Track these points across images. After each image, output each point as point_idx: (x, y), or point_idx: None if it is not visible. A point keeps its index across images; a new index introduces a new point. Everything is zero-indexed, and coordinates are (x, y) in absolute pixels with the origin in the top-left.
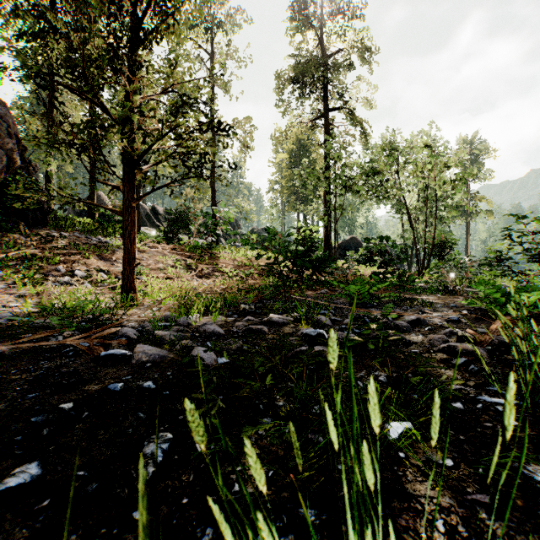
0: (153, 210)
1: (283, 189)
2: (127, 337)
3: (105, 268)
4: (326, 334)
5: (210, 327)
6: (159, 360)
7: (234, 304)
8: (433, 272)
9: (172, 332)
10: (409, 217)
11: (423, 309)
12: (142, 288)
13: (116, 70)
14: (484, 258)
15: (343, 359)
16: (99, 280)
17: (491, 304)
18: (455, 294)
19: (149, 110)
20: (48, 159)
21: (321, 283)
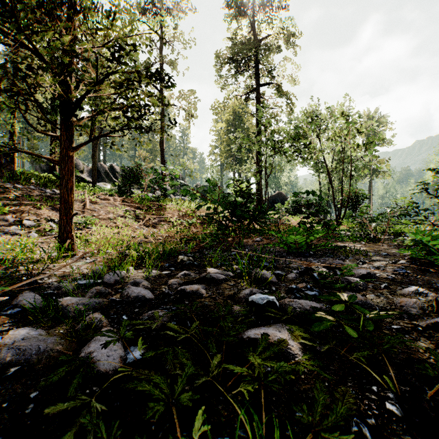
0: (111, 168)
1: (222, 152)
2: (22, 308)
3: (56, 218)
4: (277, 302)
5: (134, 290)
6: (34, 359)
7: (173, 253)
8: (356, 221)
9: (84, 298)
10: (328, 174)
11: (359, 258)
12: (89, 236)
13: (50, 14)
14: (404, 209)
15: (308, 345)
16: (47, 229)
17: (437, 255)
18: (378, 241)
19: (82, 52)
20: (12, 120)
21: (255, 231)
